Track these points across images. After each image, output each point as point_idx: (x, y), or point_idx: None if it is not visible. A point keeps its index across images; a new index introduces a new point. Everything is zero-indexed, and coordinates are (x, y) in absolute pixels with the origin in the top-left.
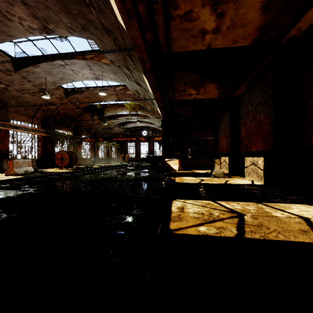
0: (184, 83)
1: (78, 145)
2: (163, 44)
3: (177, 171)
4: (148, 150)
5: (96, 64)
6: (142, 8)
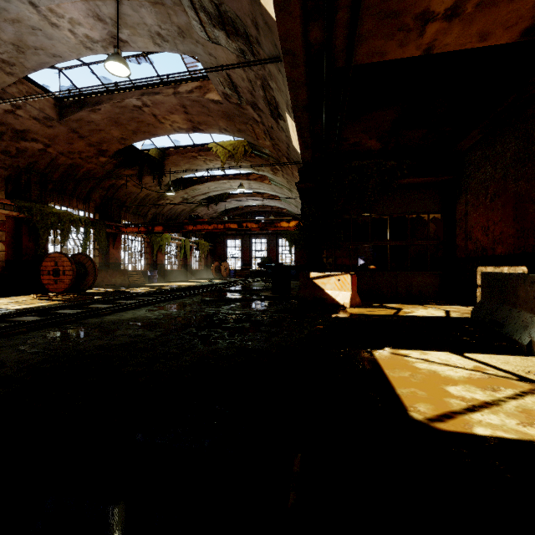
0: None
1: (112, 243)
2: None
3: (351, 312)
4: (268, 255)
5: None
6: None
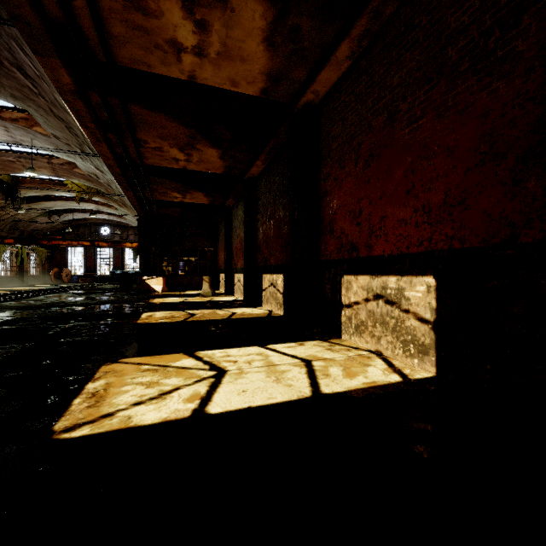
0: (164, 187)
1: None
2: (136, 158)
3: (161, 293)
4: (114, 263)
5: (22, 129)
6: (112, 136)
